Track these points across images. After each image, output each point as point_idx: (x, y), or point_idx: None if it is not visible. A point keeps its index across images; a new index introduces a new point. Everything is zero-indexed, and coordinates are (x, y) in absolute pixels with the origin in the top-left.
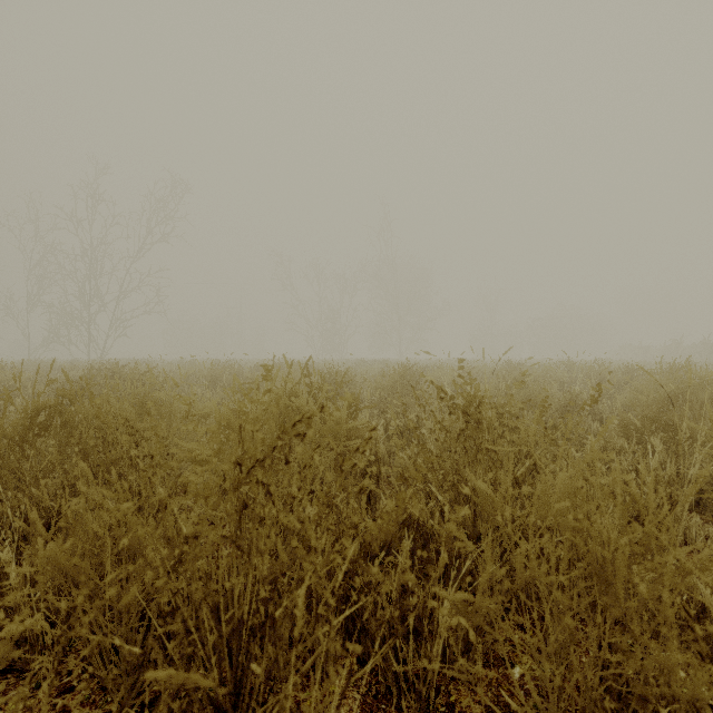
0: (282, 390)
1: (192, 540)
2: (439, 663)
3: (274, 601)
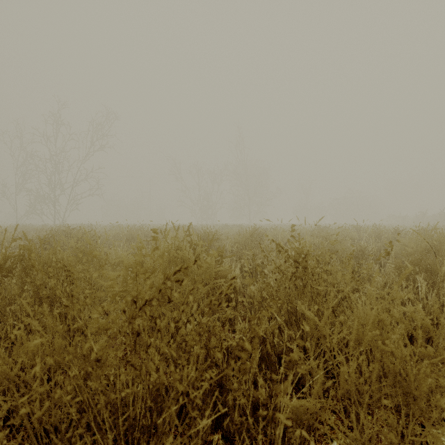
0: (170, 245)
1: (95, 363)
2: (280, 443)
3: (160, 404)
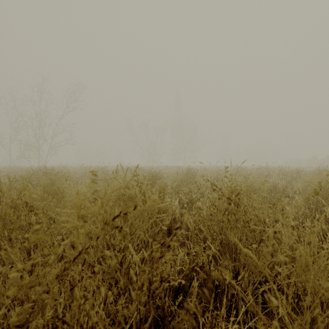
0: (119, 185)
1: None
2: None
3: None
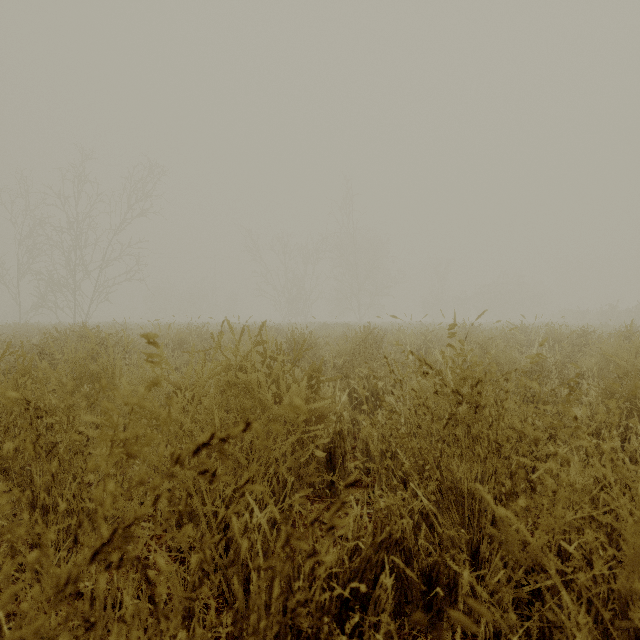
0: (223, 363)
1: None
2: None
3: None
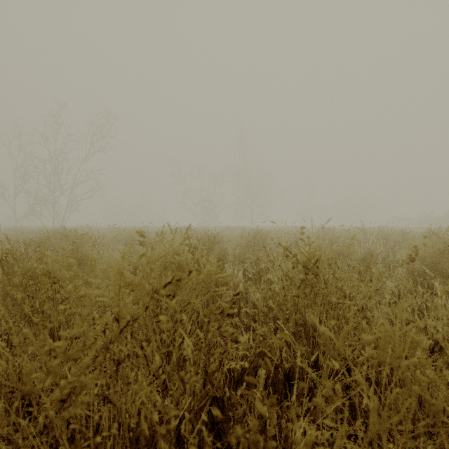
0: (166, 250)
1: (59, 404)
2: None
3: (146, 448)
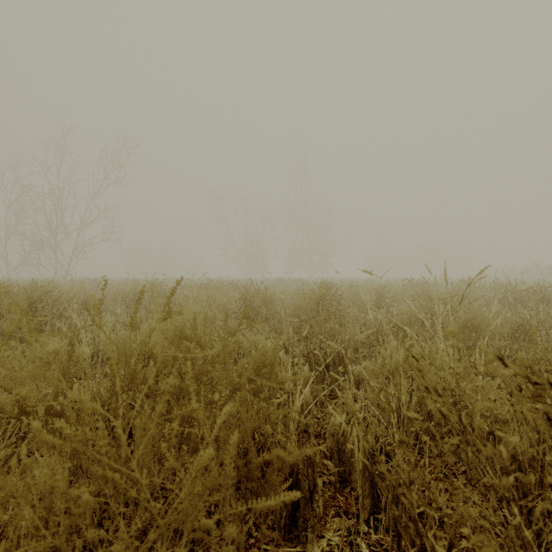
0: None
1: None
2: None
3: None
